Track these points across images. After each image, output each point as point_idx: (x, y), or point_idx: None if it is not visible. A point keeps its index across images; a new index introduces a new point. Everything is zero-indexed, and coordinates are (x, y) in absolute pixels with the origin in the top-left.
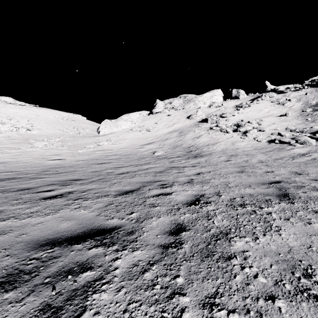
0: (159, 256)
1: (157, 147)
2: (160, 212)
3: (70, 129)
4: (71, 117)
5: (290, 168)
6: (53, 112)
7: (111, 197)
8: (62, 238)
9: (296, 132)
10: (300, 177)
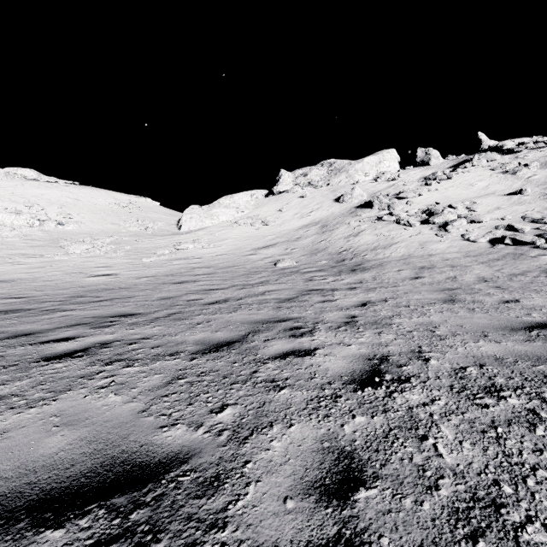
0: None
1: (281, 252)
2: (290, 408)
3: (130, 222)
4: (133, 202)
5: None
6: (104, 194)
7: (184, 358)
8: (27, 495)
9: (544, 223)
10: None
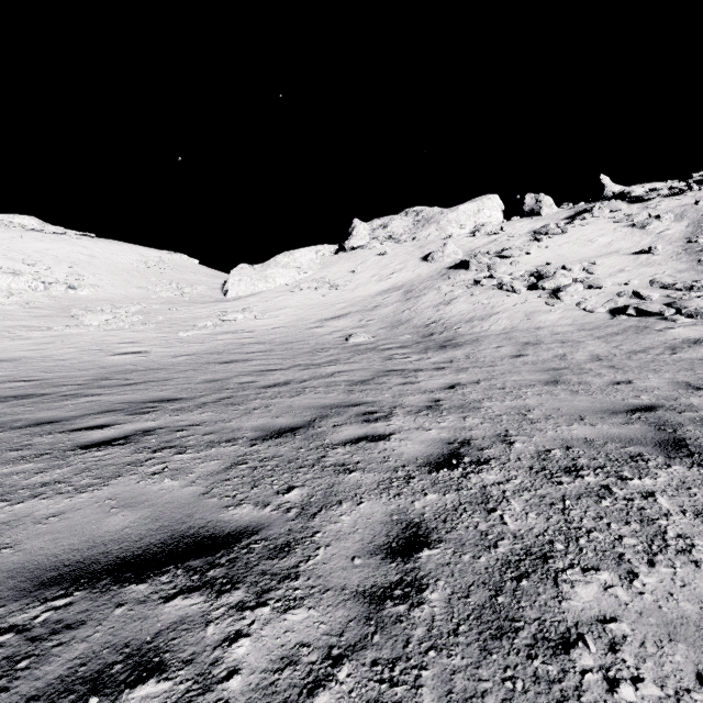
0: (359, 631)
1: (354, 325)
2: (361, 489)
3: (162, 286)
4: (165, 259)
5: (671, 374)
6: (127, 249)
7: (243, 445)
8: (103, 561)
9: (676, 290)
10: (702, 396)
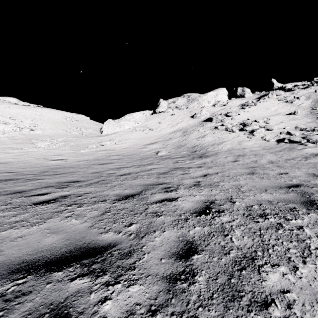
0: (164, 297)
1: (160, 147)
2: (164, 224)
3: (73, 129)
4: (74, 117)
5: (305, 169)
6: (57, 112)
7: (109, 203)
8: (42, 260)
9: (306, 131)
10: None
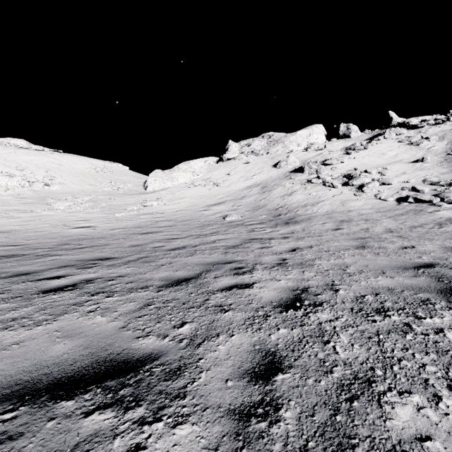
0: (230, 445)
1: (229, 209)
2: (233, 324)
3: (105, 183)
4: (107, 167)
5: (440, 242)
6: (83, 160)
7: (152, 291)
8: (44, 381)
9: (440, 185)
10: None
